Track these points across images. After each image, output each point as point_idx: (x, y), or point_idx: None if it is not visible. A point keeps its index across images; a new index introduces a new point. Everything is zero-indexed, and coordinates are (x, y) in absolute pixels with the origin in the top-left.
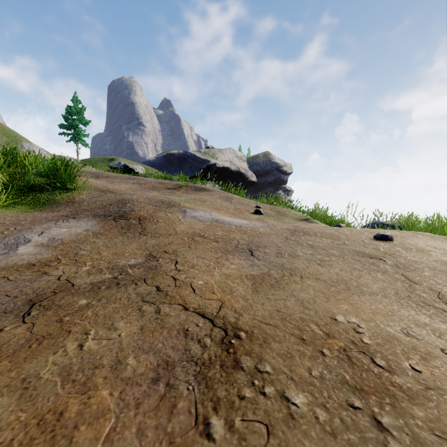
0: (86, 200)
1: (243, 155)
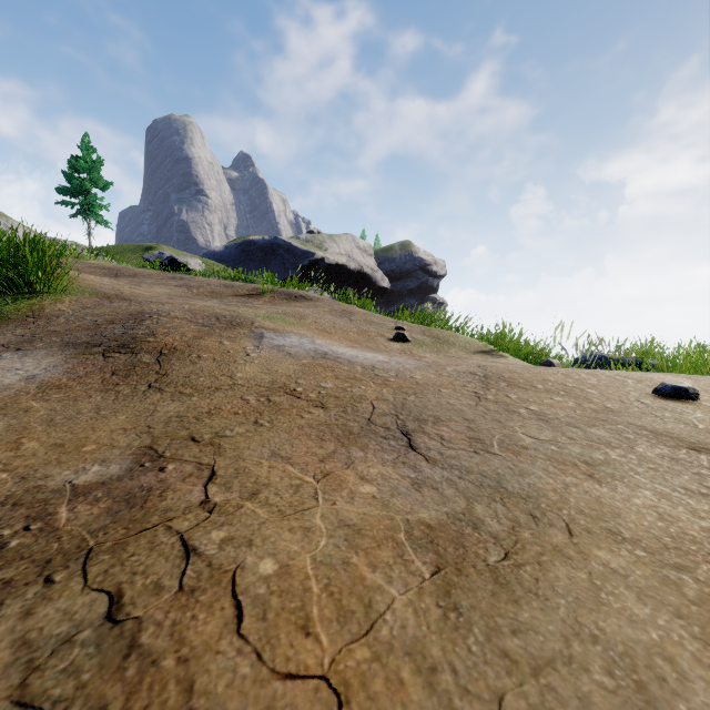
0: (66, 312)
1: (368, 245)
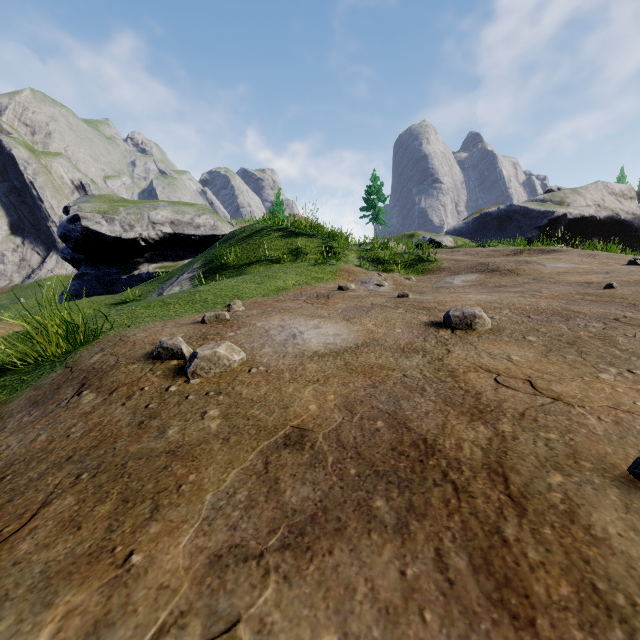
0: (450, 266)
1: (627, 188)
